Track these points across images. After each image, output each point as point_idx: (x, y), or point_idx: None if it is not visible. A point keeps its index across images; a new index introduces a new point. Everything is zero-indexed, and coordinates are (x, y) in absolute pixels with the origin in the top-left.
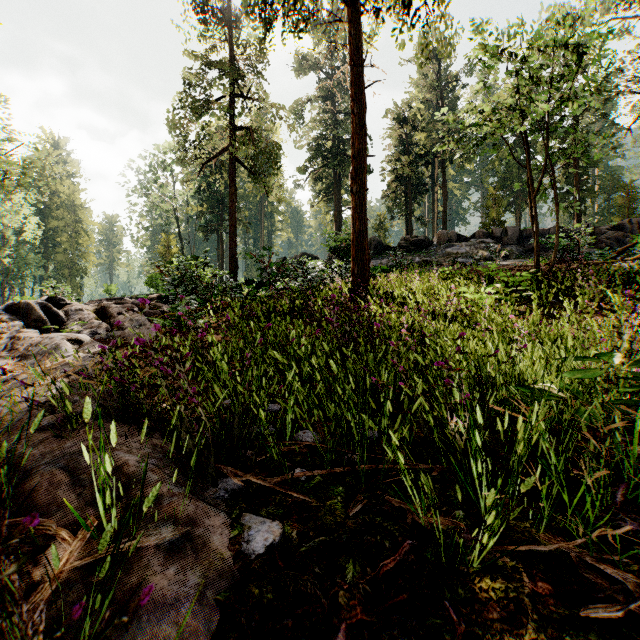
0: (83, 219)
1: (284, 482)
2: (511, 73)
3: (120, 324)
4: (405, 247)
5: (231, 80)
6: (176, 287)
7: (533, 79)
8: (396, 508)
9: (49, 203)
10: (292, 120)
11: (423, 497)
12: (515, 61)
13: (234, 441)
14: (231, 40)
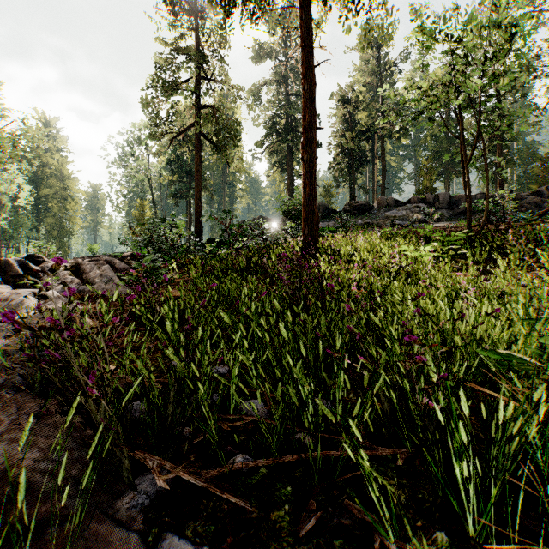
0: (70, 187)
1: (222, 476)
2: (447, 52)
3: (91, 279)
4: (349, 211)
5: (196, 64)
6: (146, 246)
7: (467, 57)
8: (358, 522)
9: (41, 174)
10: (250, 99)
11: (393, 510)
12: (450, 42)
13: (167, 420)
14: (197, 29)
